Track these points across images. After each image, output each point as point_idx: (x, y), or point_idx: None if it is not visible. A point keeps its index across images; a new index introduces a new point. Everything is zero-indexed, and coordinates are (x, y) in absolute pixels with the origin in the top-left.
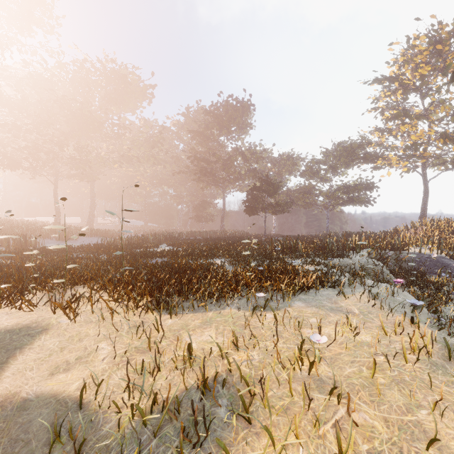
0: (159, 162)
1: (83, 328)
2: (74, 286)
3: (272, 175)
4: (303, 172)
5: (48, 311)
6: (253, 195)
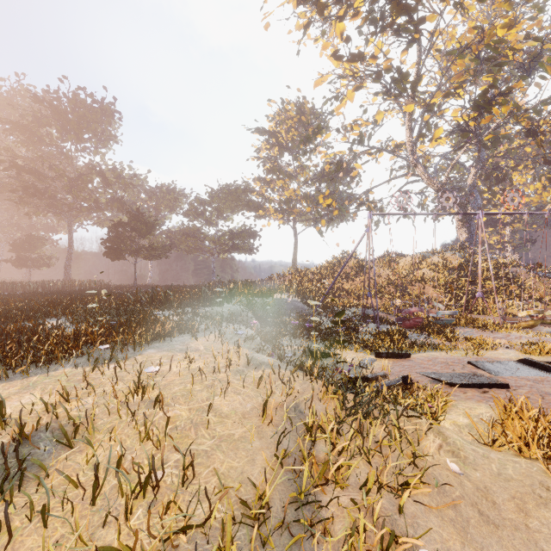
0: None
1: None
2: None
3: (145, 210)
4: (187, 210)
5: None
6: (118, 233)
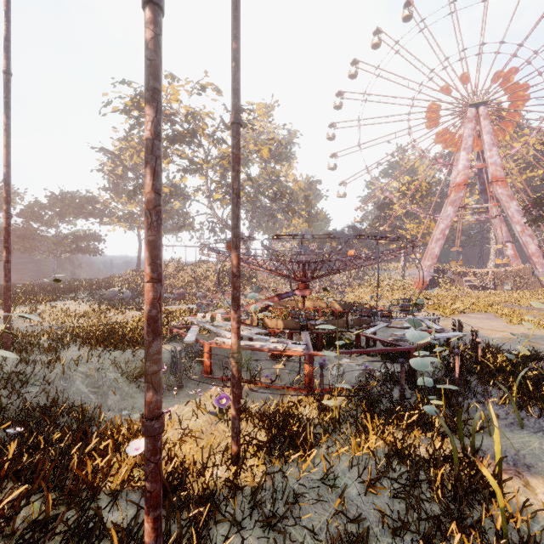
0: None
1: None
2: None
3: None
4: (22, 211)
5: None
6: None
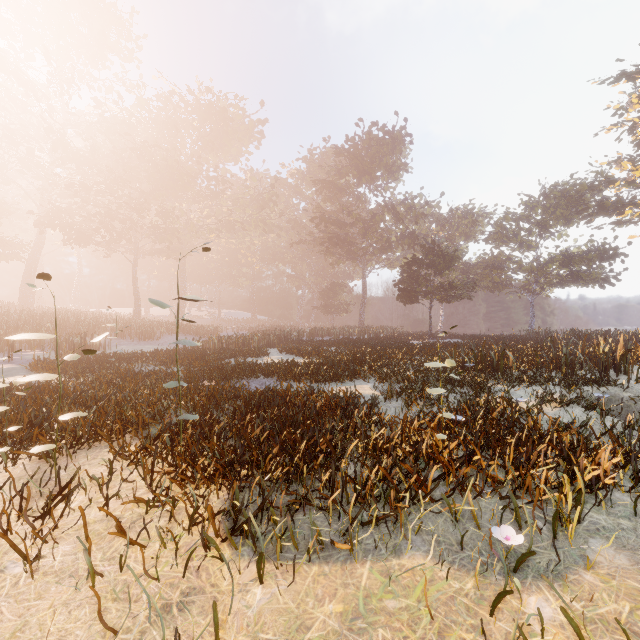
0: (271, 228)
1: (42, 600)
2: (96, 444)
3: (441, 240)
4: (490, 234)
5: (5, 523)
6: (411, 272)
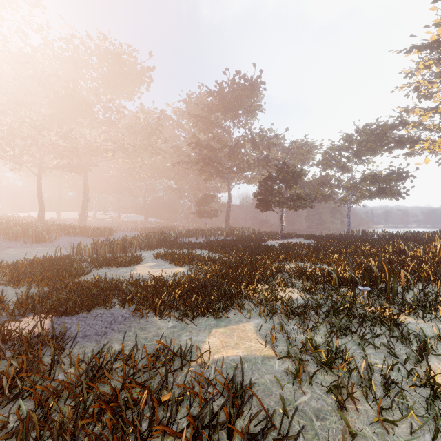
0: (157, 151)
1: None
2: None
3: (290, 162)
4: (320, 160)
5: None
6: (267, 186)
